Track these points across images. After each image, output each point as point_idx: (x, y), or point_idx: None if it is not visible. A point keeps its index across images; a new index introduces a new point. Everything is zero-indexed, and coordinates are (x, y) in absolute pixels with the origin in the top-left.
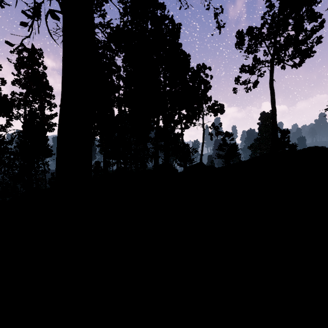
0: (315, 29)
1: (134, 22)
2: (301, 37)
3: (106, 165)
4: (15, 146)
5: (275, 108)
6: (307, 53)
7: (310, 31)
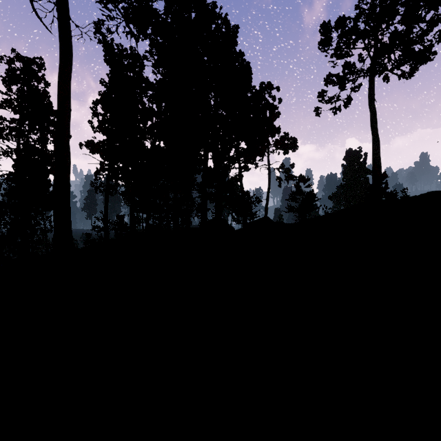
0: (437, 20)
1: (170, 10)
2: (414, 32)
3: (134, 221)
4: (2, 194)
5: (377, 136)
6: (424, 55)
7: (430, 22)
